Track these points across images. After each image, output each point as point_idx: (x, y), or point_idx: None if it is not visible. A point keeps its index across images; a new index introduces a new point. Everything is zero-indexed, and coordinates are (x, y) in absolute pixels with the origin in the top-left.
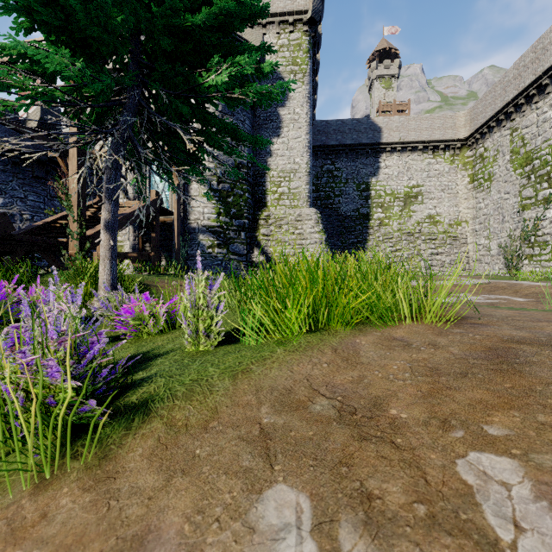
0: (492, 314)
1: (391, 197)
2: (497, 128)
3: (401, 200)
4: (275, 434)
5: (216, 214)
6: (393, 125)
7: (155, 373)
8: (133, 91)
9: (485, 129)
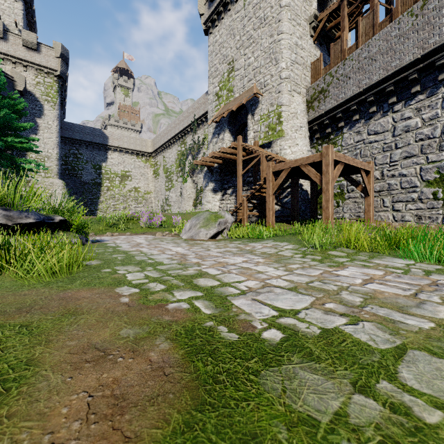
0: None
1: (114, 175)
2: (160, 153)
3: (120, 178)
4: None
5: None
6: (115, 137)
7: None
8: None
9: (157, 152)
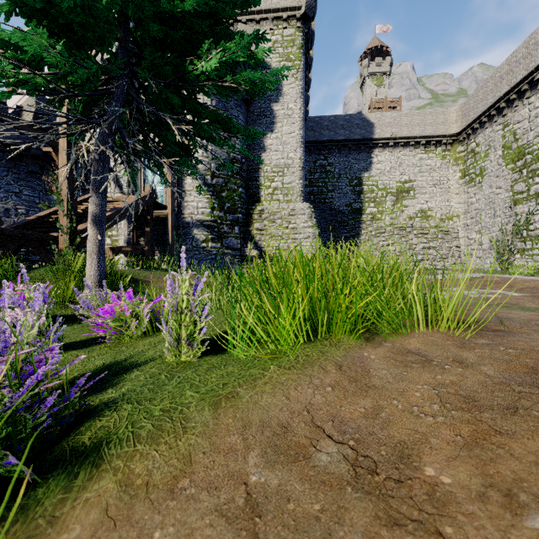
0: (510, 317)
1: (383, 191)
2: (488, 124)
3: (393, 195)
4: (266, 505)
5: (210, 208)
6: (386, 121)
7: (123, 395)
8: (121, 80)
9: (476, 125)
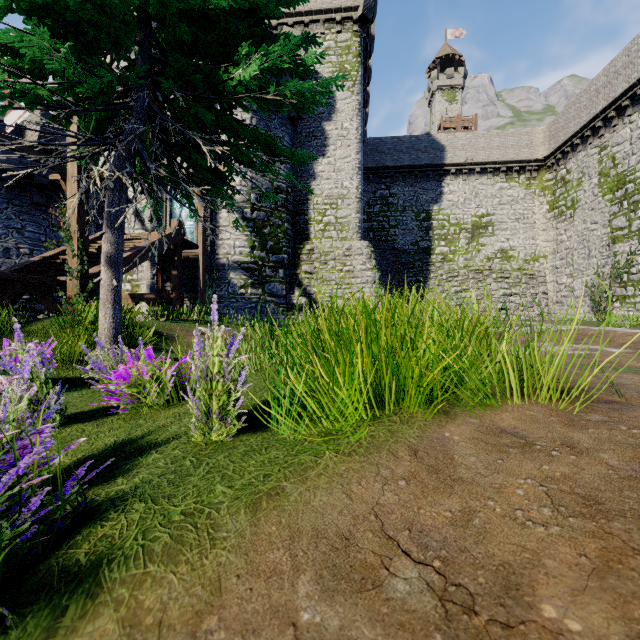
0: (622, 383)
1: (456, 227)
2: (582, 147)
3: (468, 231)
4: None
5: (249, 248)
6: (459, 143)
7: (135, 489)
8: (141, 93)
9: (567, 148)
